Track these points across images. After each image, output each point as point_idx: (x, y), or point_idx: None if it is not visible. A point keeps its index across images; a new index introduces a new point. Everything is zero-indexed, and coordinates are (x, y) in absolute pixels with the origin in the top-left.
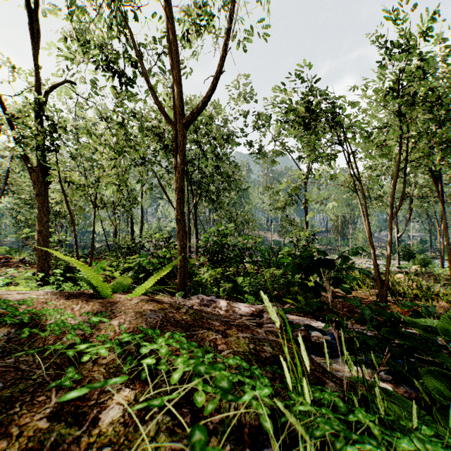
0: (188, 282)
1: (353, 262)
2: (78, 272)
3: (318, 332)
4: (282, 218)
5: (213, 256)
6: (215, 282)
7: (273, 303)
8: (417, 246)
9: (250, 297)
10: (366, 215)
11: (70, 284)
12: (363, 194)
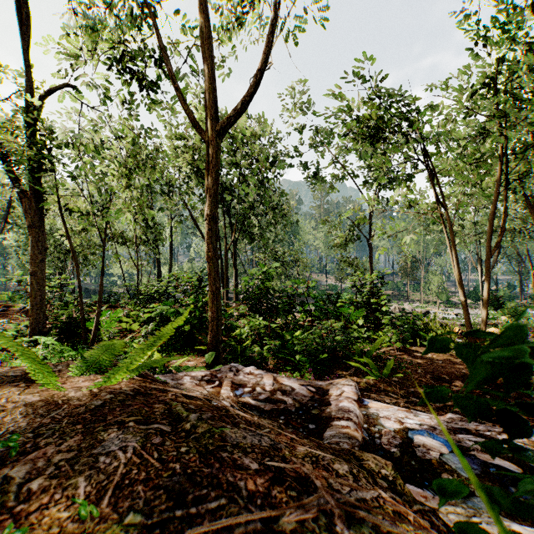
0: (224, 338)
1: (427, 311)
2: (82, 325)
3: (424, 438)
4: (340, 258)
5: (255, 304)
6: (257, 337)
7: (342, 379)
8: (504, 292)
9: (303, 359)
10: (455, 251)
11: (37, 350)
12: (450, 225)
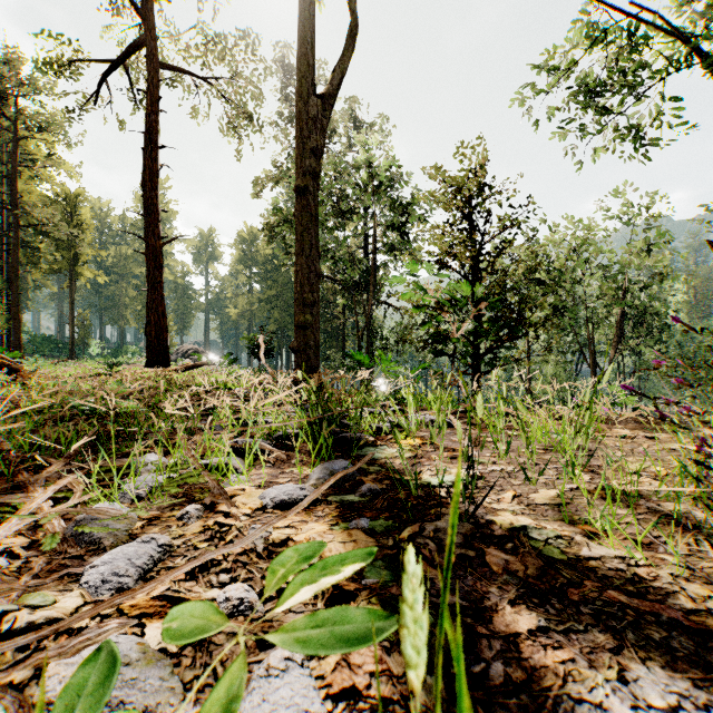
0: None
1: None
2: None
3: None
4: None
5: None
6: None
7: None
8: None
9: None
10: None
11: None
12: None
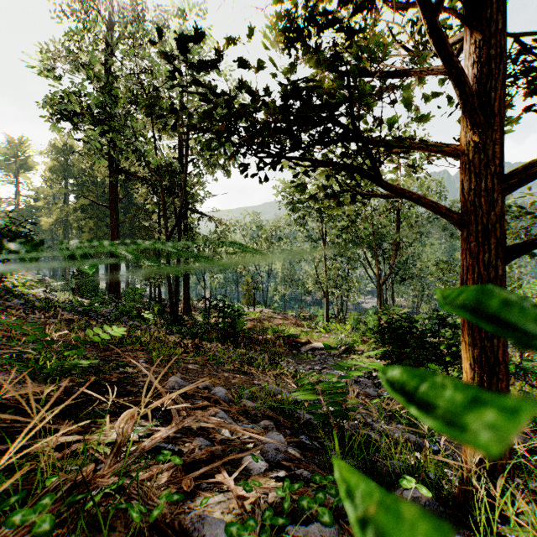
0: None
1: None
2: None
3: None
4: None
5: None
6: None
7: None
8: None
9: None
10: None
11: None
12: None
